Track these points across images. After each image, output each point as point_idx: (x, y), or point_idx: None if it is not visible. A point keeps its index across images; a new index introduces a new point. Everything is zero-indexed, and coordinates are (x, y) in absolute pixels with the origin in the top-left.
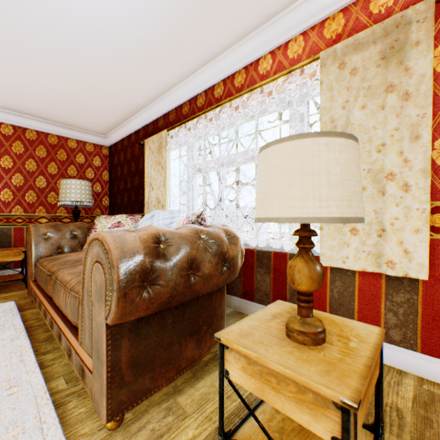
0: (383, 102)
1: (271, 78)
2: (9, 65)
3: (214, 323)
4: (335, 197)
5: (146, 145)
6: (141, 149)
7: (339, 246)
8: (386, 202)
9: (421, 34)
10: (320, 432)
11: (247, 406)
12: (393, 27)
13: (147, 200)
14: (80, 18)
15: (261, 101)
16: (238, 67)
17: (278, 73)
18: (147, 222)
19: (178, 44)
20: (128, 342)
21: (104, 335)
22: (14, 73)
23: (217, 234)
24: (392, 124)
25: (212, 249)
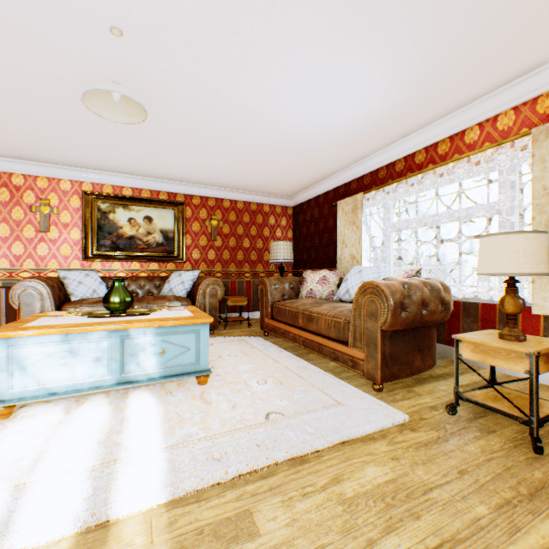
0: None
1: (478, 150)
2: (249, 162)
3: (431, 350)
4: (528, 263)
5: (338, 206)
6: (331, 209)
7: None
8: None
9: None
10: (518, 370)
11: (473, 370)
12: None
13: (339, 256)
14: (314, 130)
15: (467, 167)
16: (442, 137)
17: (486, 146)
18: (356, 276)
19: (385, 129)
20: (388, 343)
21: (378, 336)
22: (249, 166)
23: (435, 284)
24: None
25: (433, 294)
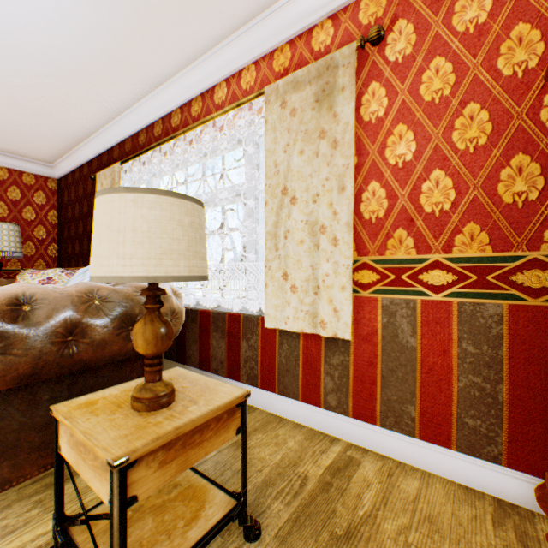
0: (317, 149)
1: (222, 110)
2: None
3: None
4: (141, 255)
5: (97, 180)
6: (95, 185)
7: (283, 305)
8: (320, 257)
9: (346, 80)
10: (105, 496)
11: (74, 483)
12: (325, 68)
13: None
14: None
15: (217, 136)
16: (194, 93)
17: (228, 106)
18: (78, 278)
19: (116, 59)
20: None
21: None
22: None
23: (127, 293)
24: (324, 173)
25: (112, 310)
